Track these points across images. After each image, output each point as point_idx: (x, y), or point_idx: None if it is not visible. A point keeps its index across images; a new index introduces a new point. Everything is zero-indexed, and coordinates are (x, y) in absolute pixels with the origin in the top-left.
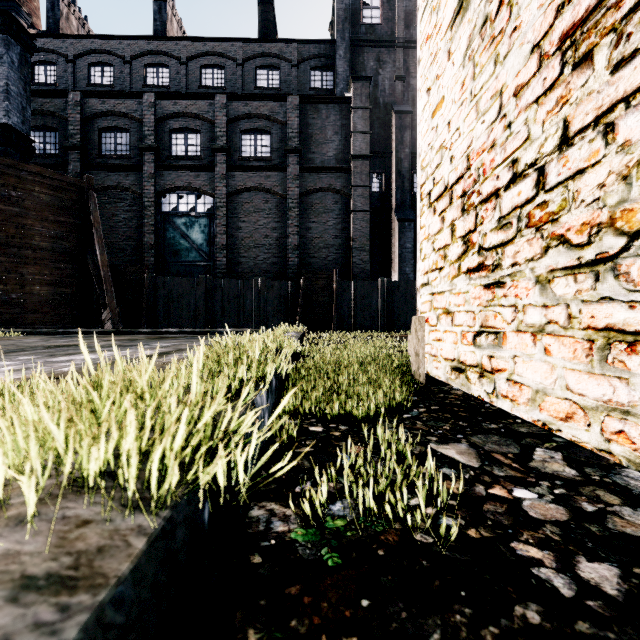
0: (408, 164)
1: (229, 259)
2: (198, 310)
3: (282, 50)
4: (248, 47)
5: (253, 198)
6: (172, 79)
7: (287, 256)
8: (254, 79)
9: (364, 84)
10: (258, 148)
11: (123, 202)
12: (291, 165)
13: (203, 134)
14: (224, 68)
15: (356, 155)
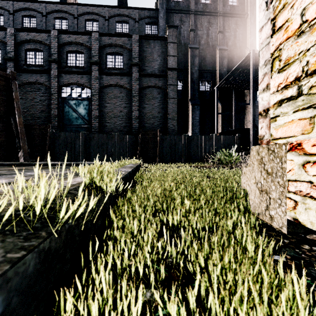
0: (196, 75)
1: (100, 123)
2: (80, 151)
3: (130, 13)
4: (111, 10)
5: (113, 90)
6: (69, 26)
7: (132, 122)
8: (115, 28)
9: (174, 30)
10: (116, 63)
11: (39, 91)
12: (134, 72)
13: (85, 54)
14: (98, 21)
15: (170, 68)
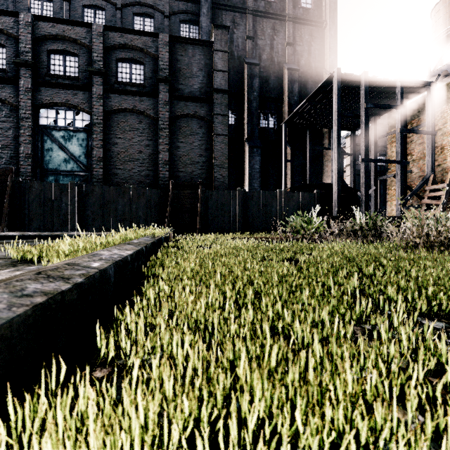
0: (256, 104)
1: (106, 170)
2: (68, 214)
3: (156, 2)
4: None
5: (128, 118)
6: (56, 12)
7: (158, 169)
8: (132, 23)
9: (223, 32)
10: (133, 76)
11: None
12: (162, 92)
13: (81, 57)
14: (105, 10)
15: (217, 89)
